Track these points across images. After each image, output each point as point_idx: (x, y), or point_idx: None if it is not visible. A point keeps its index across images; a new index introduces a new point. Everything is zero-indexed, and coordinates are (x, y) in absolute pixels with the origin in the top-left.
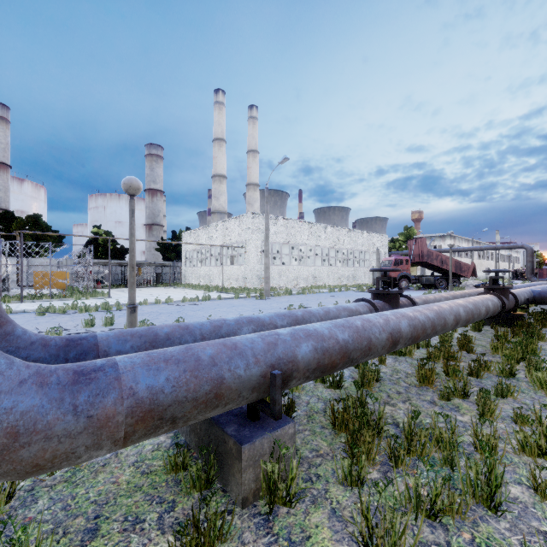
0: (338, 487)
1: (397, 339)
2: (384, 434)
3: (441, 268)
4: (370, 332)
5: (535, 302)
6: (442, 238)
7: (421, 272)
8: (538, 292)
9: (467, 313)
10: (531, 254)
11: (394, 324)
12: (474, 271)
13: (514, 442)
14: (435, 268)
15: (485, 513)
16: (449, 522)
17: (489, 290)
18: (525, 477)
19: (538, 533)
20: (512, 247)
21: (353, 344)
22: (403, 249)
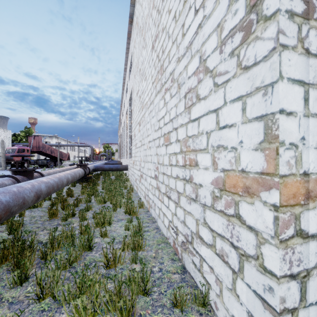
0: (11, 291)
1: (40, 195)
2: (34, 250)
3: (51, 155)
4: (24, 193)
5: (95, 170)
6: (51, 137)
7: (38, 157)
8: (96, 166)
9: (72, 177)
10: (92, 149)
11: (38, 187)
12: (69, 157)
13: (93, 225)
14: (47, 155)
15: (88, 253)
16: (75, 265)
17: (79, 166)
18: (98, 234)
19: (103, 248)
20: (85, 146)
21: (13, 202)
22: (24, 141)
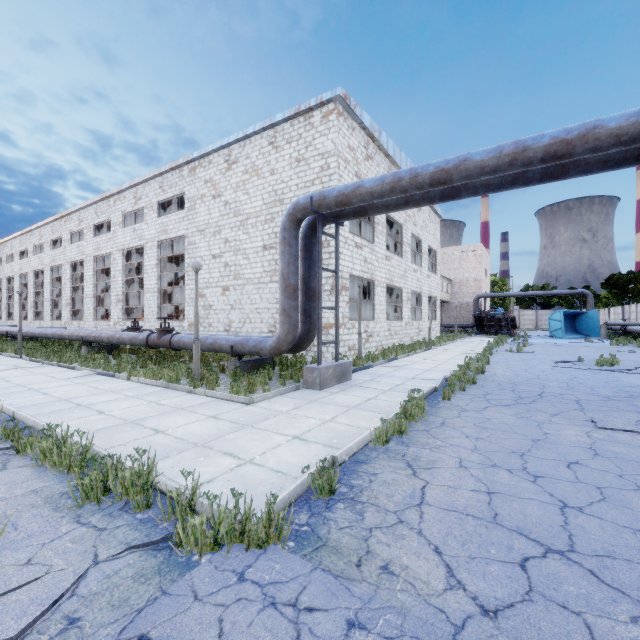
0: None
1: None
2: None
3: None
4: None
5: None
6: None
7: None
8: None
9: None
10: None
11: None
12: None
13: None
14: None
15: None
16: None
17: (136, 329)
18: None
19: None
20: None
21: None
22: None
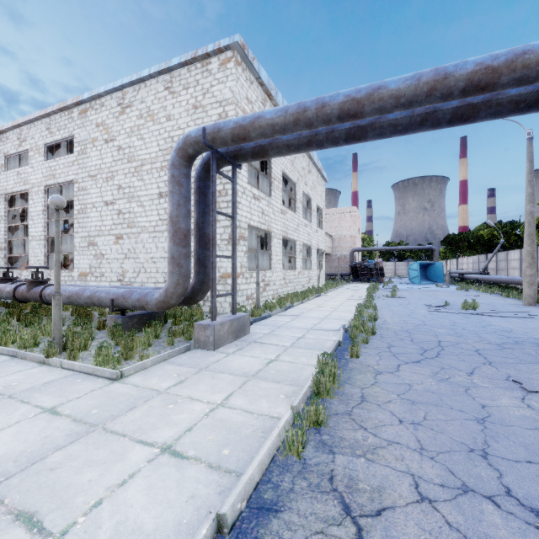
0: None
1: None
2: None
3: None
4: None
5: None
6: None
7: None
8: None
9: None
10: None
11: None
12: None
13: None
14: None
15: None
16: None
17: (9, 280)
18: None
19: None
20: None
21: None
22: None
